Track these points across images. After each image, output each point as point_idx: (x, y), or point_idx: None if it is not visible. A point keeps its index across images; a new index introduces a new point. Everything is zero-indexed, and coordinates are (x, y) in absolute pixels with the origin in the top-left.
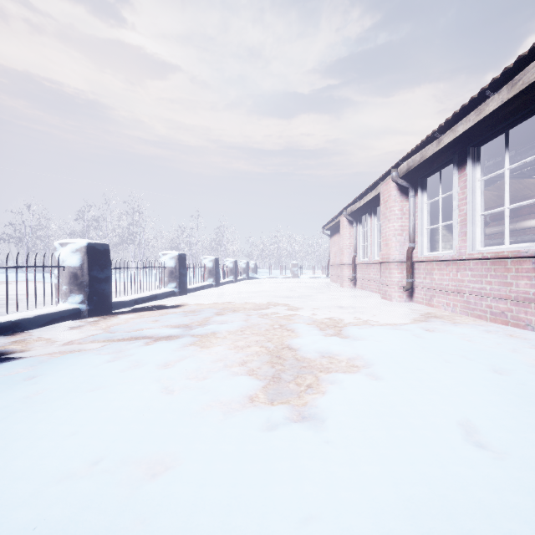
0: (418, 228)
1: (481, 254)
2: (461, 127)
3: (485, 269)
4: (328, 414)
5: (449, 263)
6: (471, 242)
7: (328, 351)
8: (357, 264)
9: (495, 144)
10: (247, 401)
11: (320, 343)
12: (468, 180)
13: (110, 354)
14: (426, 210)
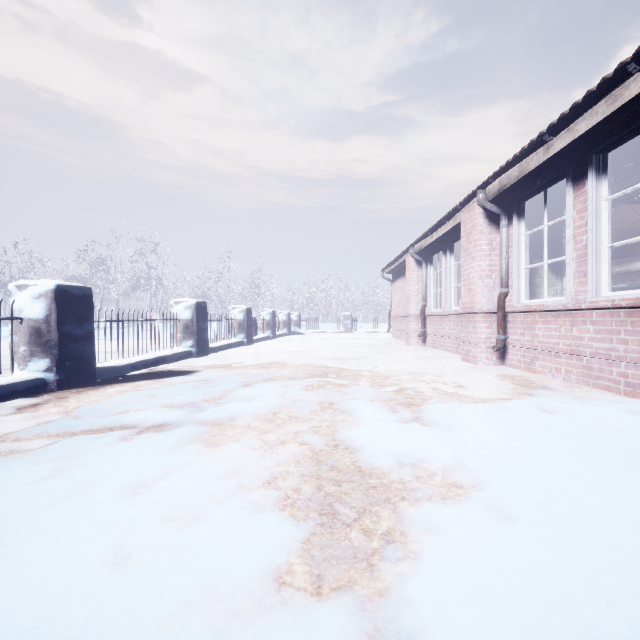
0: (513, 268)
1: (611, 301)
2: (582, 124)
3: (616, 322)
4: (441, 637)
5: (559, 314)
6: (595, 285)
7: (409, 454)
8: (427, 316)
9: (612, 158)
10: (270, 588)
11: (394, 439)
12: (590, 199)
13: (53, 462)
14: (525, 243)
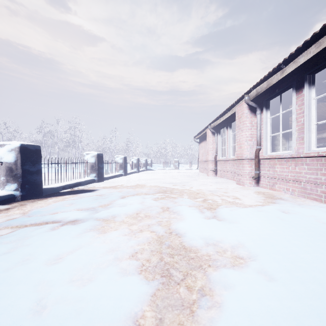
0: (263, 135)
1: (317, 153)
2: (302, 58)
3: (320, 164)
4: None
5: (288, 160)
6: (308, 144)
7: (212, 238)
8: (217, 161)
9: None
10: None
11: (203, 229)
12: (305, 98)
13: (11, 243)
14: (269, 123)
